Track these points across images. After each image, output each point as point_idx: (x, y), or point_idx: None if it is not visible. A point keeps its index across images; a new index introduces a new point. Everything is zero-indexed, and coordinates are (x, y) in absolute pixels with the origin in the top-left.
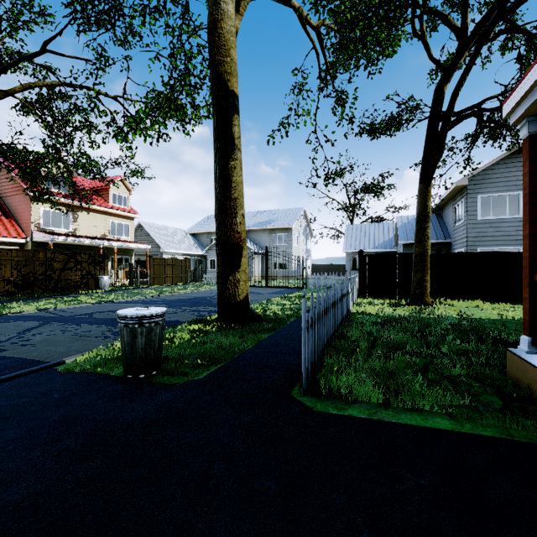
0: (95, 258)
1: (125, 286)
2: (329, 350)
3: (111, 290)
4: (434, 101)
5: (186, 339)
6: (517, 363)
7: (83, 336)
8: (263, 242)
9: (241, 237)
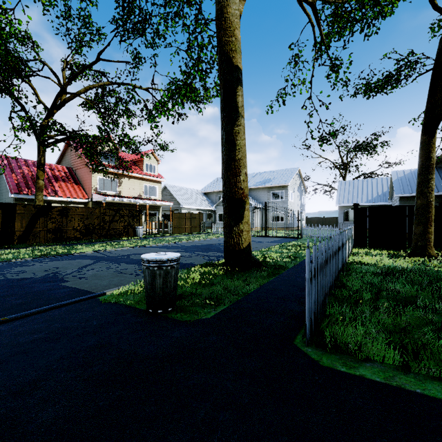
0: (133, 213)
1: (154, 234)
2: (330, 299)
3: (144, 237)
4: (439, 50)
5: (198, 280)
6: None
7: (121, 273)
8: (262, 198)
9: (244, 192)
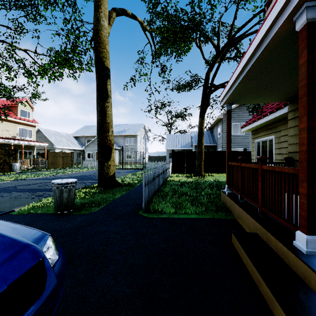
0: (9, 152)
1: (30, 169)
2: (155, 196)
3: (21, 172)
4: (205, 79)
5: (83, 196)
6: (223, 195)
7: (17, 198)
8: (120, 142)
9: (111, 142)
